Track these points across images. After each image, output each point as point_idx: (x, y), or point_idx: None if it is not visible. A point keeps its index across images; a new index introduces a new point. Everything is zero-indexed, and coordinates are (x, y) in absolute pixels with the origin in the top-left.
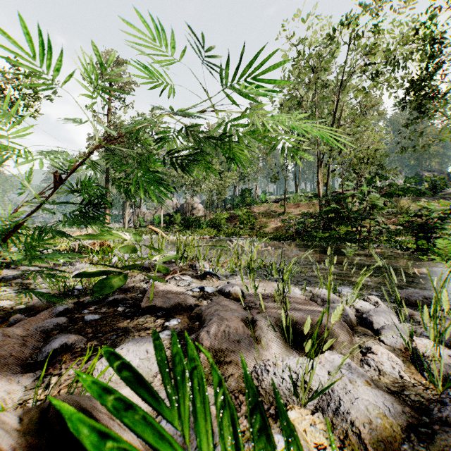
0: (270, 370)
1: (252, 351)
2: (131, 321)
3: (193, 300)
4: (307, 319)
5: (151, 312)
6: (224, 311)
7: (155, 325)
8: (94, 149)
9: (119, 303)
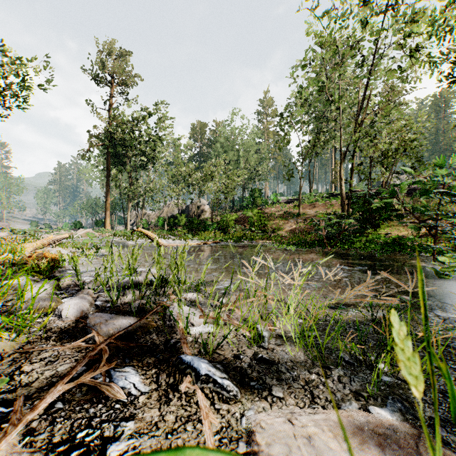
0: None
1: None
2: None
3: None
4: None
5: None
6: None
7: None
8: None
9: None
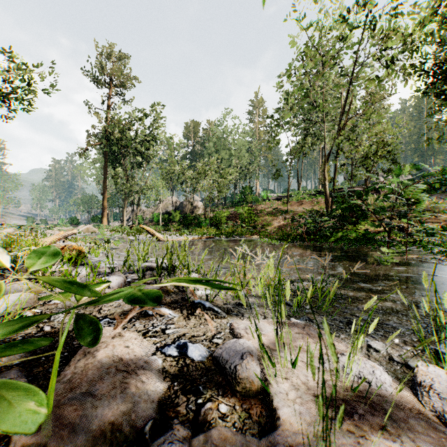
0: None
1: None
2: None
3: (155, 400)
4: None
5: None
6: None
7: None
8: None
9: None
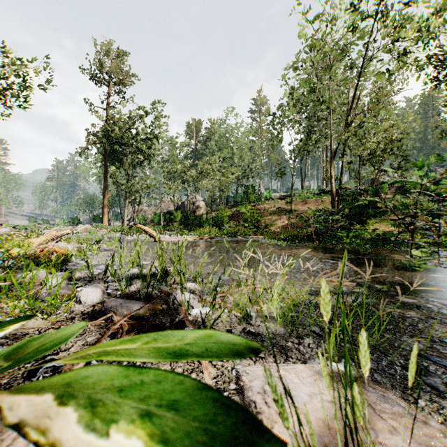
0: None
1: None
2: None
3: None
4: None
5: None
6: None
7: None
8: None
9: None
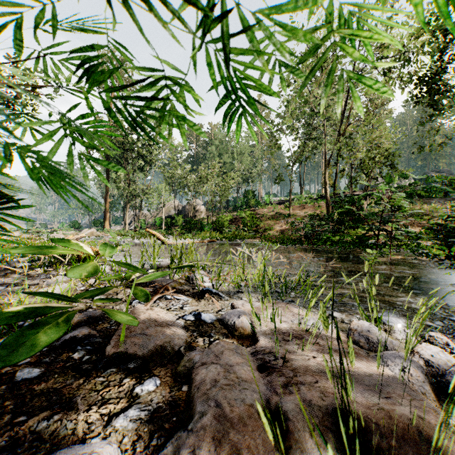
0: None
1: None
2: (84, 382)
3: (183, 338)
4: None
5: (120, 362)
6: (227, 389)
7: (119, 392)
8: None
9: (78, 344)
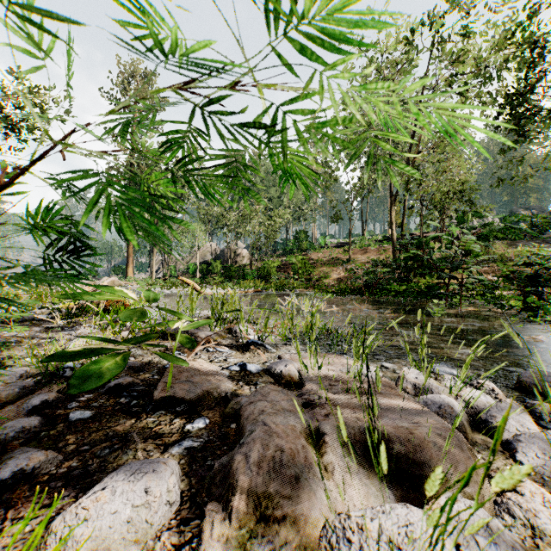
0: (353, 539)
1: (319, 488)
2: (136, 422)
3: (230, 386)
4: (433, 471)
5: (168, 406)
6: (273, 415)
7: (171, 429)
8: (45, 152)
9: (124, 390)
